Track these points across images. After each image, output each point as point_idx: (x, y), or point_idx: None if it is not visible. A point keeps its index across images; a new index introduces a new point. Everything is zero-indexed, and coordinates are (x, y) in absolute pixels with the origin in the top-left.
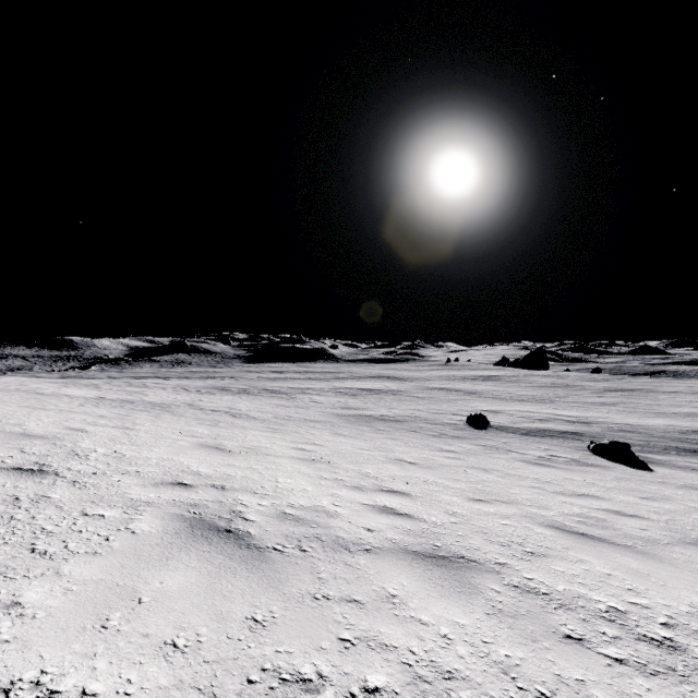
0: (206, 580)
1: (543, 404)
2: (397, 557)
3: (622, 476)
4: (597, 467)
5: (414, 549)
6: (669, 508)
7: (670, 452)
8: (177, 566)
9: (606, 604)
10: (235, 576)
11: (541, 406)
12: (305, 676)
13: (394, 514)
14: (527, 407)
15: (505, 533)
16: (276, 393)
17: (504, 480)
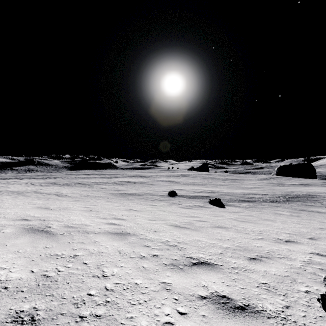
0: (31, 241)
1: (201, 185)
2: (105, 234)
3: (213, 210)
4: (207, 208)
5: (113, 232)
6: (219, 218)
7: (236, 201)
8: (20, 239)
9: (166, 240)
10: (42, 240)
11: (200, 186)
12: (58, 254)
13: (113, 224)
14: (194, 187)
15: (152, 227)
16: (83, 184)
17: (168, 214)
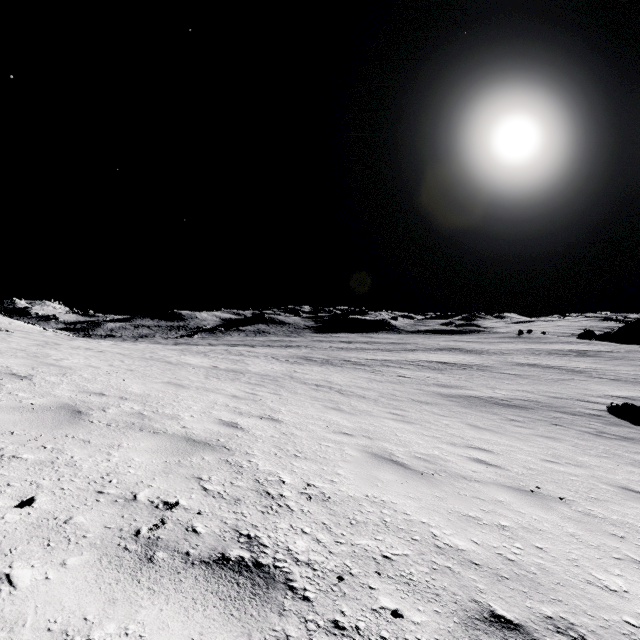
0: None
1: None
2: None
3: None
4: None
5: None
6: None
7: None
8: None
9: None
10: None
11: None
12: None
13: None
14: None
15: None
16: (357, 364)
17: None
